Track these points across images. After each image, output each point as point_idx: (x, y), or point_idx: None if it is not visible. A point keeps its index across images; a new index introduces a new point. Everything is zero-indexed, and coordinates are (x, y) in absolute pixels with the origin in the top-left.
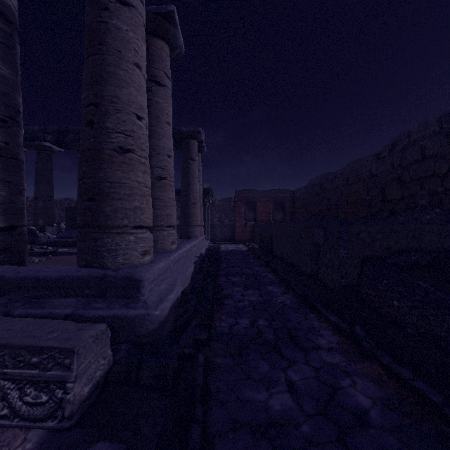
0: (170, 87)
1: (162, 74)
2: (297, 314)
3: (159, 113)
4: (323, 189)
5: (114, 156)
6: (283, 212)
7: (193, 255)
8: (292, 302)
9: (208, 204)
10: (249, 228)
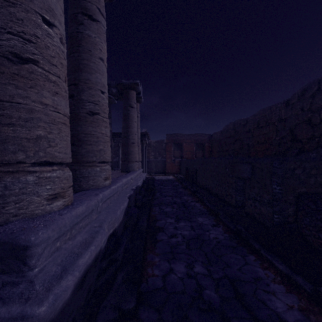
0: (104, 24)
1: (95, 9)
2: (235, 256)
3: (92, 47)
4: (237, 132)
5: (3, 64)
6: (203, 151)
7: (129, 188)
8: (225, 238)
9: (145, 145)
10: (177, 163)
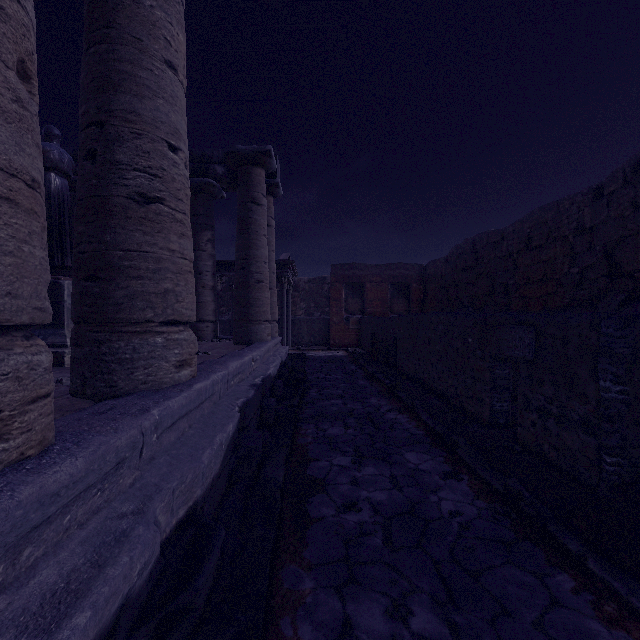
0: None
1: None
2: (518, 574)
3: (143, 31)
4: (480, 260)
5: None
6: (407, 300)
7: (246, 383)
8: (480, 513)
9: (288, 287)
10: (353, 324)
